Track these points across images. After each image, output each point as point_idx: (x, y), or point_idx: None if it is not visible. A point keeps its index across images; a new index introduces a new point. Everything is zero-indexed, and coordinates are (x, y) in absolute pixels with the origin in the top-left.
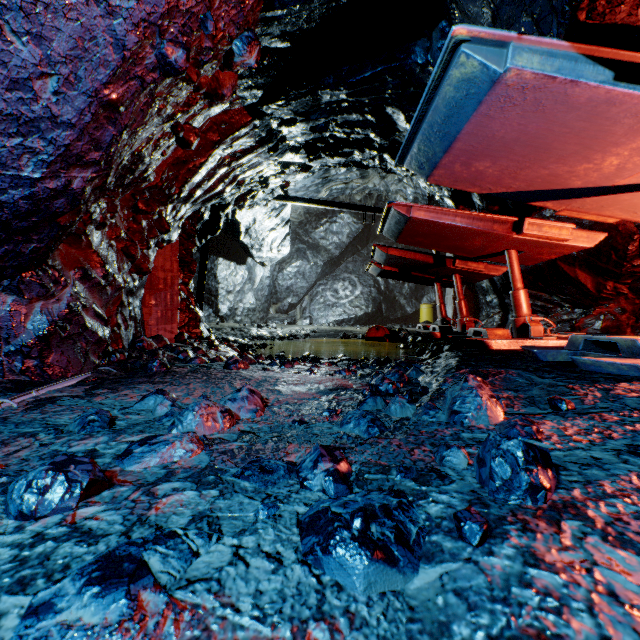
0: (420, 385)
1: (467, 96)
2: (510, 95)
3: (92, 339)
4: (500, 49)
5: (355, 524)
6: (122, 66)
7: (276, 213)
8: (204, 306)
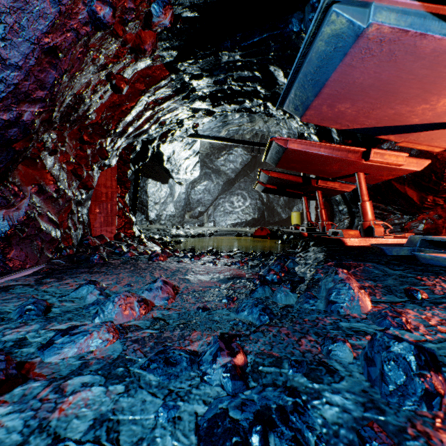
0: (297, 274)
1: (335, 49)
2: (370, 47)
3: (46, 239)
4: (363, 9)
5: (254, 440)
6: (59, 19)
7: (189, 147)
8: (138, 213)
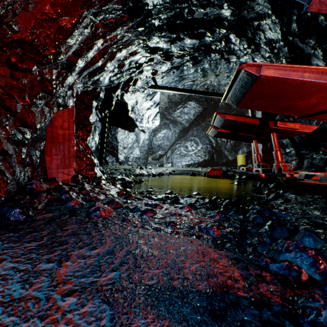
0: None
1: None
2: None
3: None
4: None
5: None
6: None
7: (150, 98)
8: (110, 156)
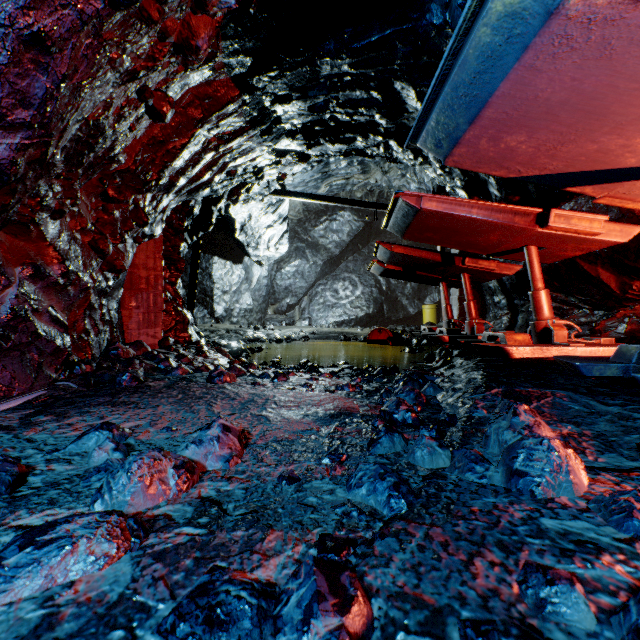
0: (442, 408)
1: (509, 40)
2: (569, 34)
3: (47, 349)
4: None
5: None
6: None
7: (273, 209)
8: (198, 307)
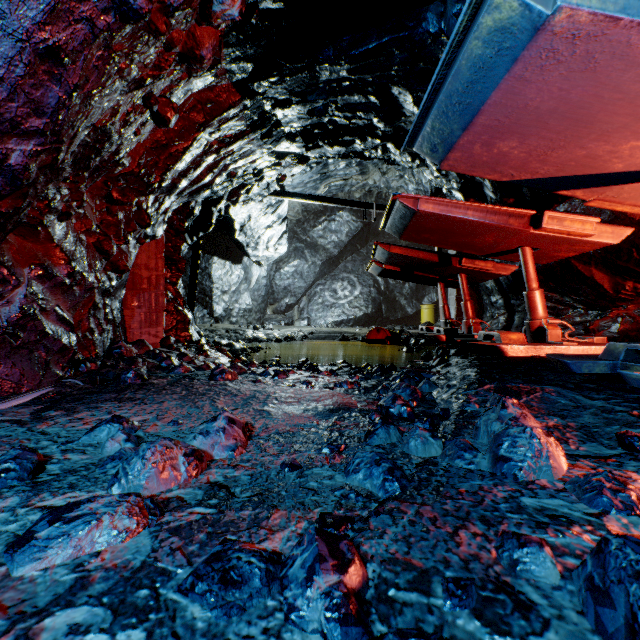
0: (436, 403)
1: (499, 52)
2: (555, 48)
3: (54, 347)
4: None
5: None
6: (61, 0)
7: (272, 210)
8: (198, 307)
